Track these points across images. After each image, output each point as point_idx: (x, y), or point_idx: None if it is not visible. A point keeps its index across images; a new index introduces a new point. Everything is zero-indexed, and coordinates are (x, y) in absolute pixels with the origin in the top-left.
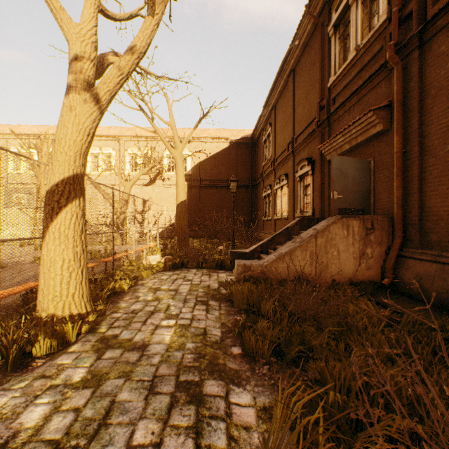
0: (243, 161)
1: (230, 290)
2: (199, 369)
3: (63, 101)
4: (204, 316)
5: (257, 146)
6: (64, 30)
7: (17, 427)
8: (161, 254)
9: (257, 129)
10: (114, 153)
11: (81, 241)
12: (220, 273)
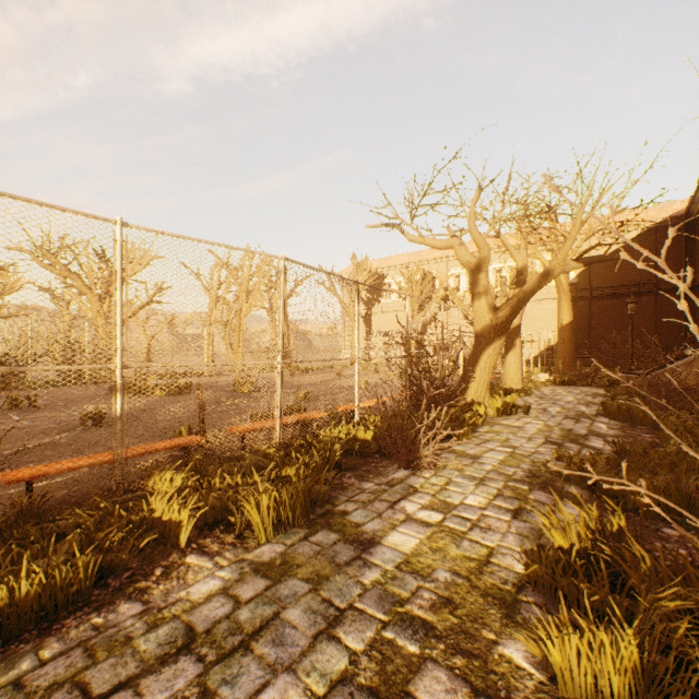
0: (669, 252)
1: (610, 388)
2: (587, 403)
3: (513, 291)
4: (590, 398)
5: (696, 226)
6: (514, 260)
7: (528, 401)
8: None
9: (694, 204)
10: None
11: (520, 355)
12: None
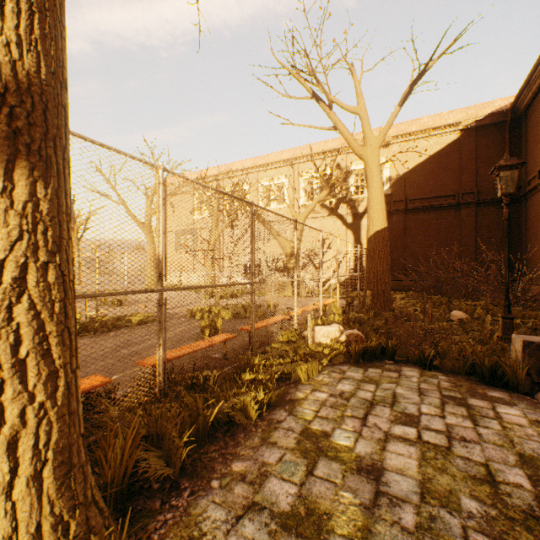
0: (491, 156)
1: None
2: None
3: None
4: None
5: (524, 122)
6: None
7: None
8: (341, 319)
9: (529, 86)
10: (287, 181)
11: (6, 331)
12: (501, 407)
